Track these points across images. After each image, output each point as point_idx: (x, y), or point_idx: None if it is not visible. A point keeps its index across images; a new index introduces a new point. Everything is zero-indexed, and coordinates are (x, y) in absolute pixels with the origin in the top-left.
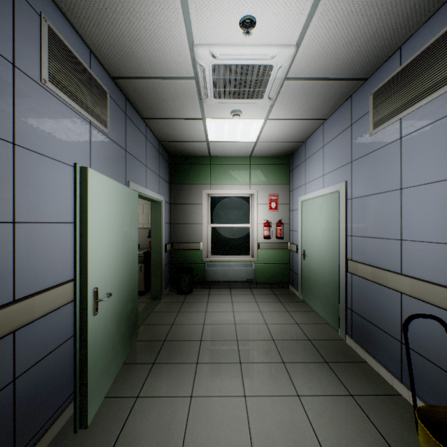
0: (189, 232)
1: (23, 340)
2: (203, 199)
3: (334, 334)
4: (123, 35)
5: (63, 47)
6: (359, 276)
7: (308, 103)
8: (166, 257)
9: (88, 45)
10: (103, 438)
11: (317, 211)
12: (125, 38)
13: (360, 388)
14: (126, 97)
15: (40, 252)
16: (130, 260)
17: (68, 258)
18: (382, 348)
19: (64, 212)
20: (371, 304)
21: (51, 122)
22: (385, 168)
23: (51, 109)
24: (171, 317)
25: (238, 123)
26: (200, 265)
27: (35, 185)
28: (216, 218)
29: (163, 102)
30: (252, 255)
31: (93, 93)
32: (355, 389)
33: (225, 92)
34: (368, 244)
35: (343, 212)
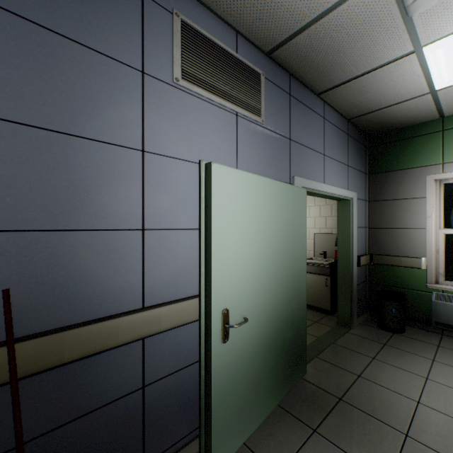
0: (399, 240)
1: (153, 348)
2: (427, 189)
3: None
4: None
5: (200, 37)
6: None
7: None
8: (360, 273)
9: (232, 26)
10: None
11: None
12: None
13: None
14: (289, 74)
15: (172, 260)
16: (291, 275)
17: None
18: None
19: None
20: None
21: (185, 122)
22: None
23: (185, 108)
24: (359, 362)
25: None
26: (421, 292)
27: (166, 191)
28: None
29: (338, 54)
30: None
31: (239, 80)
32: None
33: None
34: None
35: None
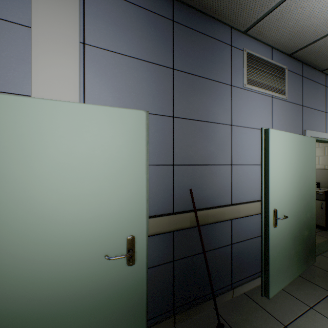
0: None
1: (235, 226)
2: None
3: None
4: (296, 21)
5: (254, 58)
6: None
7: None
8: None
9: (270, 45)
10: (279, 313)
11: None
12: (298, 22)
13: None
14: (302, 62)
15: (242, 181)
16: (306, 195)
17: (257, 186)
18: None
19: (255, 158)
20: None
21: (247, 107)
22: None
23: (247, 99)
24: None
25: None
26: None
27: (240, 144)
28: None
29: None
30: None
31: (273, 76)
32: None
33: None
34: None
35: None
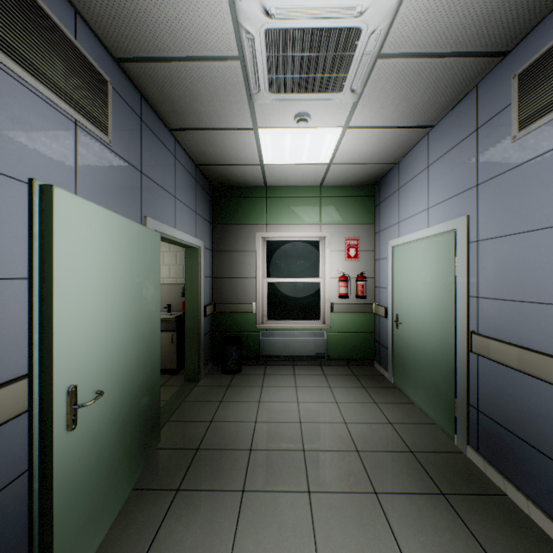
0: (238, 289)
1: None
2: (257, 244)
3: (448, 443)
4: None
5: None
6: (493, 360)
7: (409, 98)
8: (206, 323)
9: None
10: None
11: (418, 260)
12: None
13: (505, 548)
14: (141, 94)
15: None
16: (146, 332)
17: None
18: (537, 478)
19: (21, 262)
20: (514, 405)
21: None
22: (542, 190)
23: None
24: (210, 409)
25: (305, 135)
26: (253, 333)
27: None
28: (274, 271)
29: (196, 101)
30: (323, 320)
31: (80, 78)
32: (497, 550)
33: (286, 81)
34: (509, 310)
35: (462, 262)
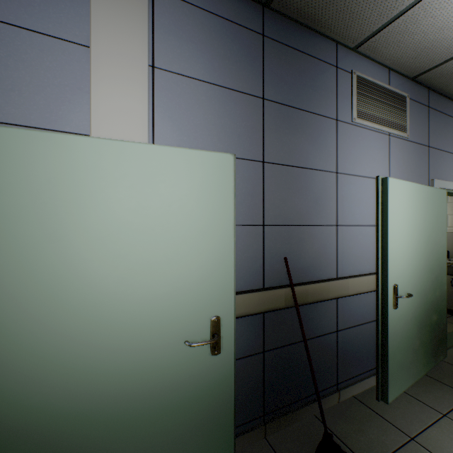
0: None
1: (341, 307)
2: None
3: None
4: (424, 34)
5: (366, 83)
6: None
7: None
8: None
9: (386, 66)
10: (402, 422)
11: None
12: (427, 36)
13: None
14: (428, 88)
15: (350, 247)
16: (434, 266)
17: (370, 254)
18: None
19: (367, 217)
20: None
21: (357, 148)
22: None
23: (357, 138)
24: None
25: None
26: None
27: (348, 198)
28: None
29: None
30: None
31: (391, 107)
32: None
33: None
34: None
35: None
